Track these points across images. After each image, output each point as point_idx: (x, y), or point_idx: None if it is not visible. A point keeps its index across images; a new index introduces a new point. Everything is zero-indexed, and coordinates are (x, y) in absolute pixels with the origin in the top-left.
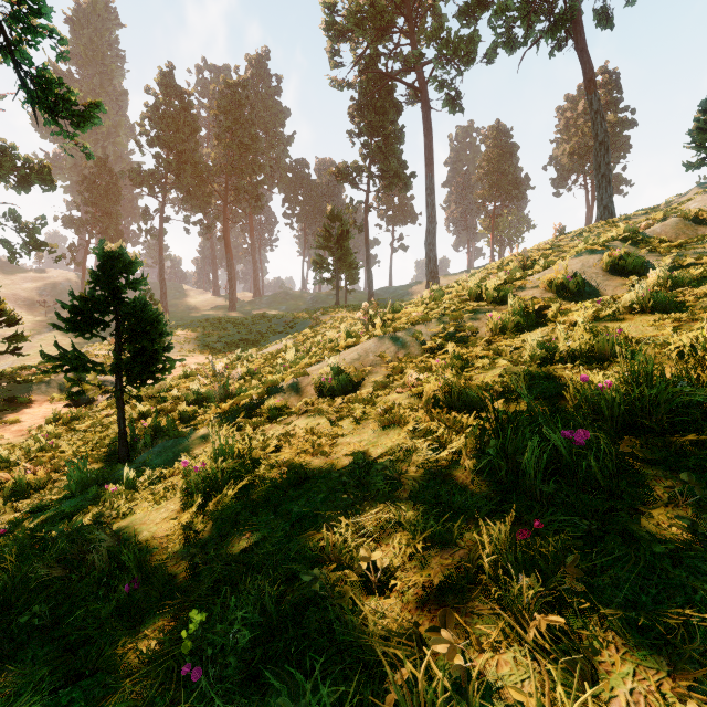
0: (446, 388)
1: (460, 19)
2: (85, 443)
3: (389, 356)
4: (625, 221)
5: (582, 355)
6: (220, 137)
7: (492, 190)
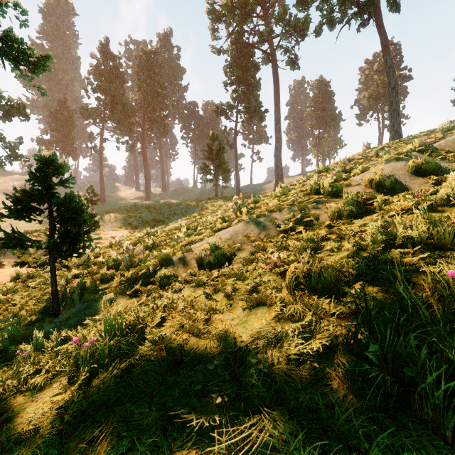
0: (305, 270)
1: (298, 6)
2: (32, 298)
3: (253, 236)
4: (413, 139)
5: (422, 242)
6: (139, 86)
7: (317, 121)
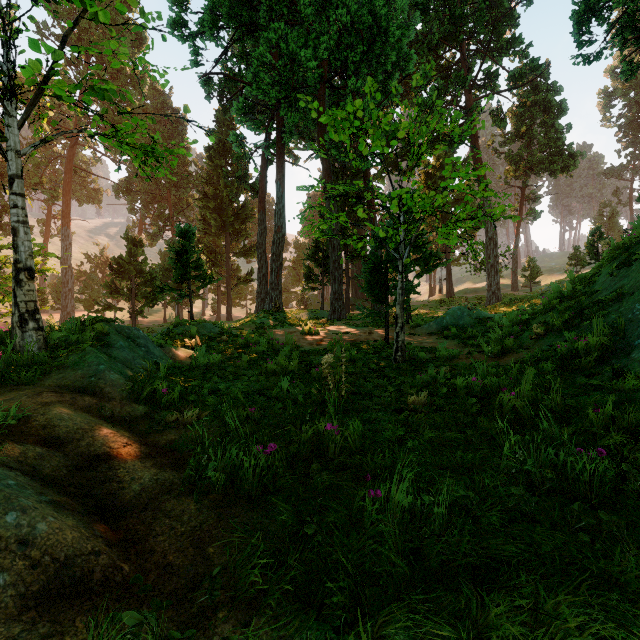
0: None
1: None
2: None
3: None
4: None
5: None
6: None
7: None
